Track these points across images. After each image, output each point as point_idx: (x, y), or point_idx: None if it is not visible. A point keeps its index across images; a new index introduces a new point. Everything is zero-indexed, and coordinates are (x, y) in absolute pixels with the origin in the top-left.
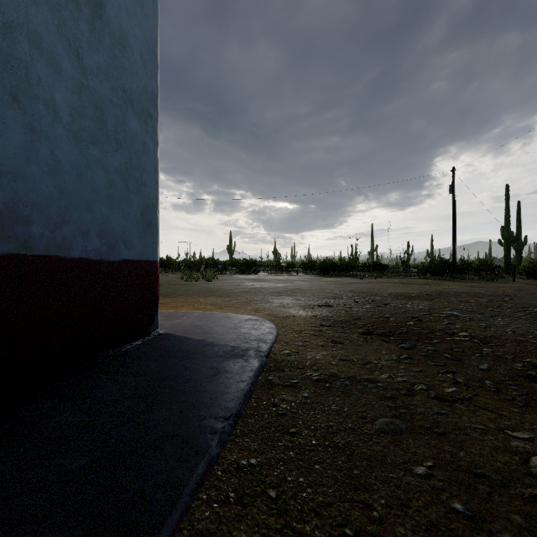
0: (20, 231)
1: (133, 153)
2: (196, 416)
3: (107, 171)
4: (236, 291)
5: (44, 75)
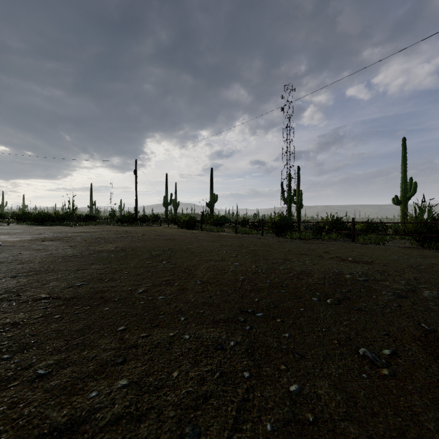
0: None
1: None
2: None
3: None
4: None
5: None
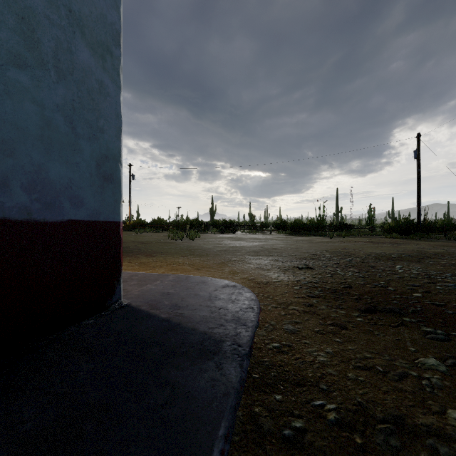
0: None
1: (85, 90)
2: None
3: (42, 106)
4: (215, 250)
5: None
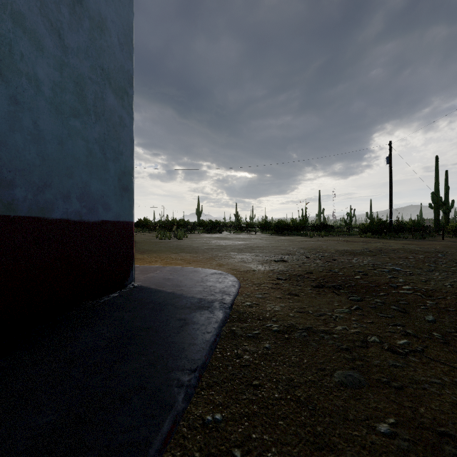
0: (4, 194)
1: (111, 125)
2: (164, 368)
3: (87, 141)
4: (203, 248)
5: (27, 52)
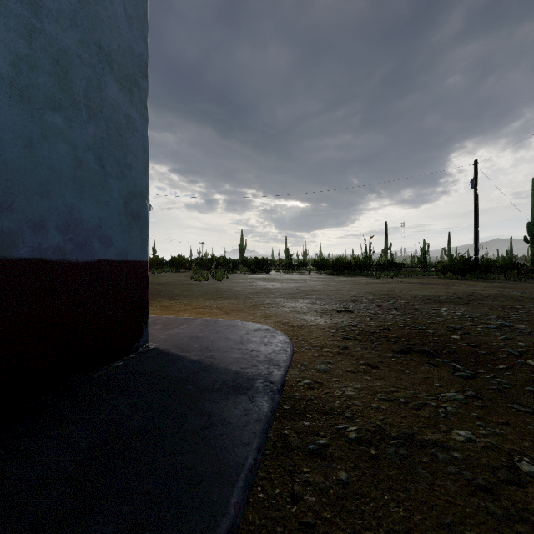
0: None
1: (113, 127)
2: None
3: (74, 146)
4: (245, 292)
5: None
